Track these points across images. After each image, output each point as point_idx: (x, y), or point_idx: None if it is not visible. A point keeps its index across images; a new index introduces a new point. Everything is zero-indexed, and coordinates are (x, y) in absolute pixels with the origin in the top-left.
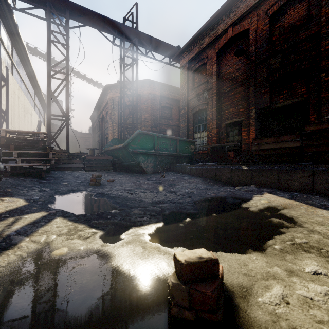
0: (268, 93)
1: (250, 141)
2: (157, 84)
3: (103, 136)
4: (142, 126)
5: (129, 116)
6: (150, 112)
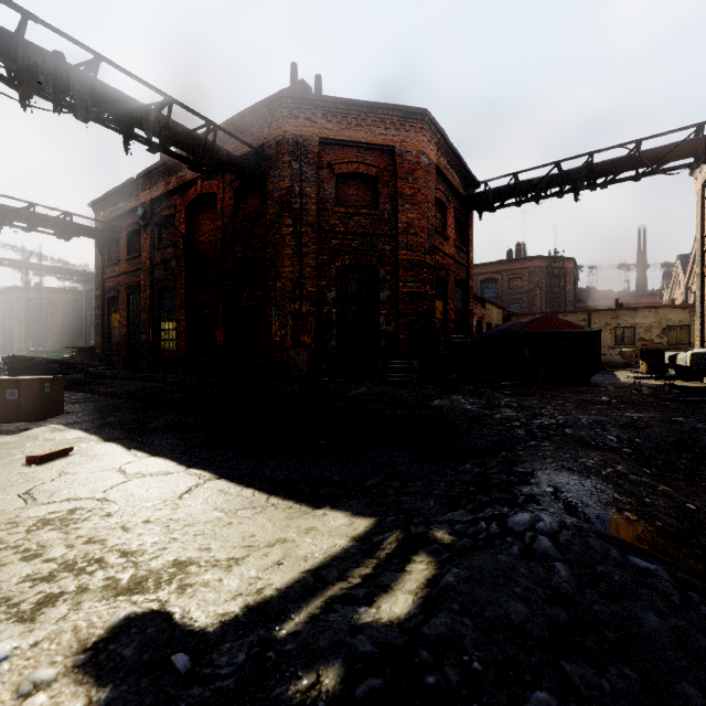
0: None
1: None
2: (69, 290)
3: (6, 329)
4: (53, 327)
5: (34, 327)
6: (62, 315)
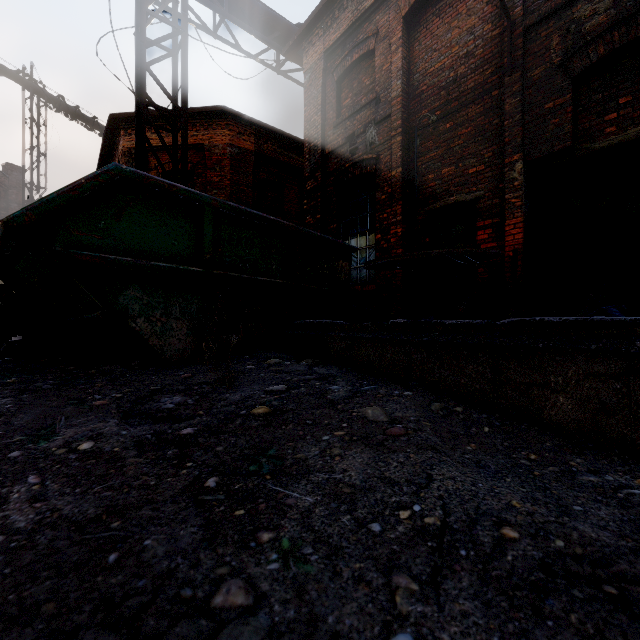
0: (568, 110)
1: (506, 253)
2: (246, 121)
3: None
4: None
5: None
6: (229, 190)
